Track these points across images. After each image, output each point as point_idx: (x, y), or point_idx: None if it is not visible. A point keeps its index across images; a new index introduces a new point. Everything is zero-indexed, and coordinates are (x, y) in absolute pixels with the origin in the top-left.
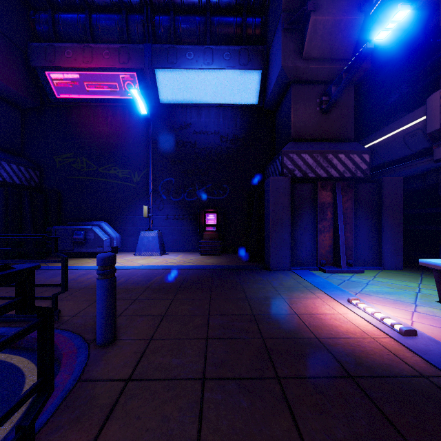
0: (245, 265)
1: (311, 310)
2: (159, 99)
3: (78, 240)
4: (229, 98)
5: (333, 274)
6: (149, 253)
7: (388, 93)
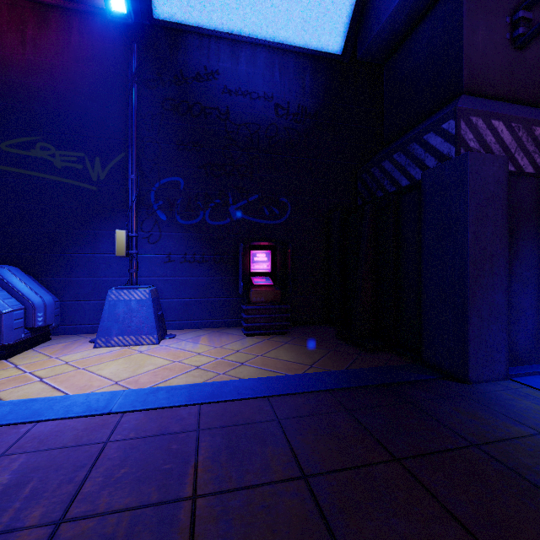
0: (385, 367)
1: None
2: (151, 7)
3: None
4: (294, 34)
5: None
6: (132, 338)
7: None
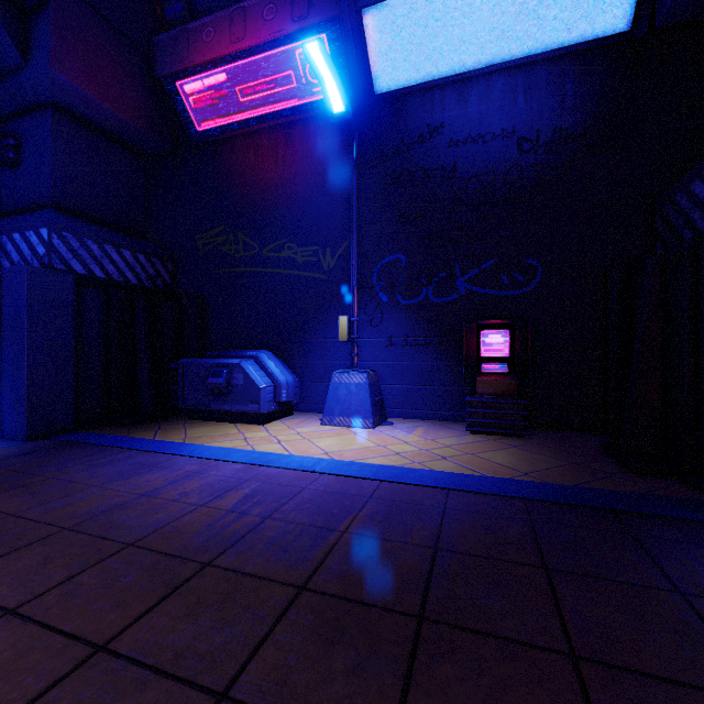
0: (639, 494)
1: None
2: (373, 86)
3: (216, 386)
4: (544, 36)
5: None
6: (350, 420)
7: None
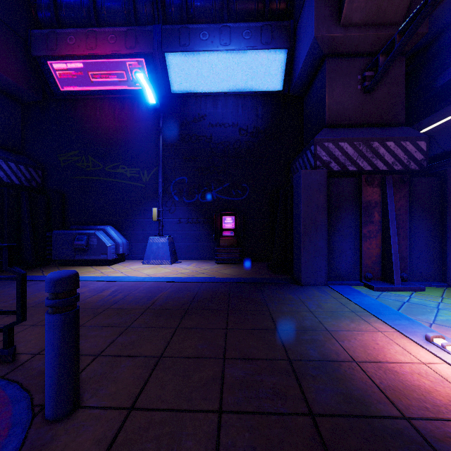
0: (269, 278)
1: (375, 354)
2: (170, 88)
3: (80, 246)
4: (249, 85)
5: (384, 292)
6: (159, 261)
7: (446, 68)
